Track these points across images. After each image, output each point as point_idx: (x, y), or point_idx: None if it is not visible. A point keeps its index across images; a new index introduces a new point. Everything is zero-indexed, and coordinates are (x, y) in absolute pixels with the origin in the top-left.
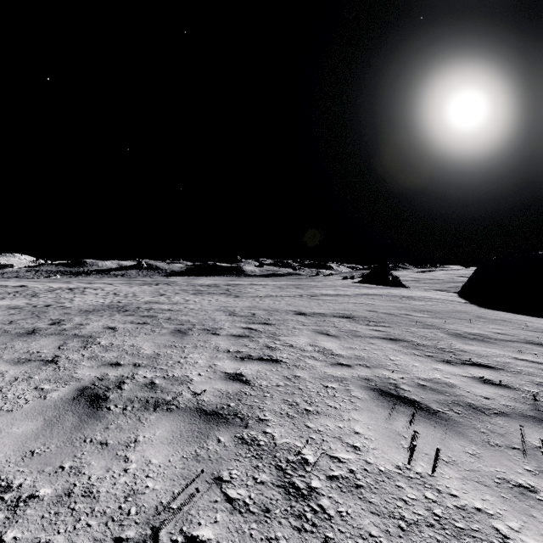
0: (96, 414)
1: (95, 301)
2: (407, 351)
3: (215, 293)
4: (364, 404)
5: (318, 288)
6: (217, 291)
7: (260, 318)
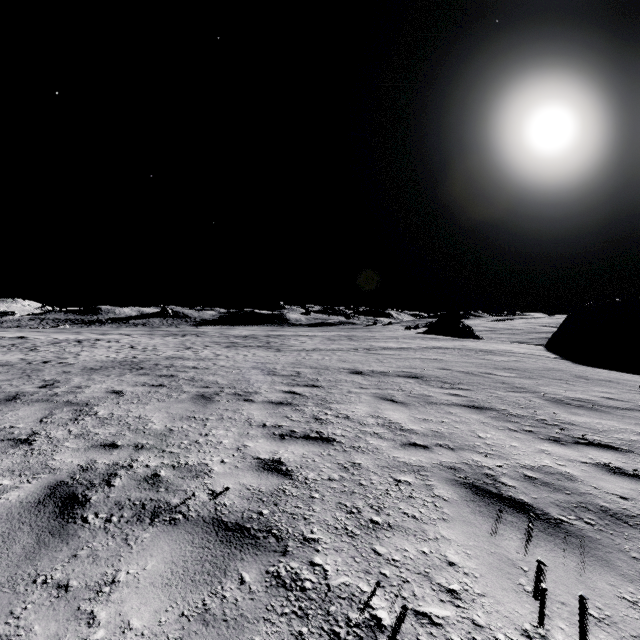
0: (64, 530)
1: (105, 356)
2: (499, 425)
3: (252, 346)
4: (454, 509)
5: (376, 340)
6: (255, 343)
7: (307, 378)
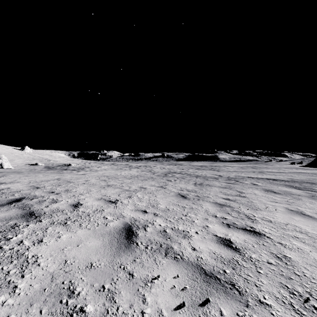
0: (202, 186)
1: (161, 170)
2: (288, 187)
3: (206, 169)
4: (260, 190)
5: (267, 169)
6: (207, 168)
7: (232, 177)
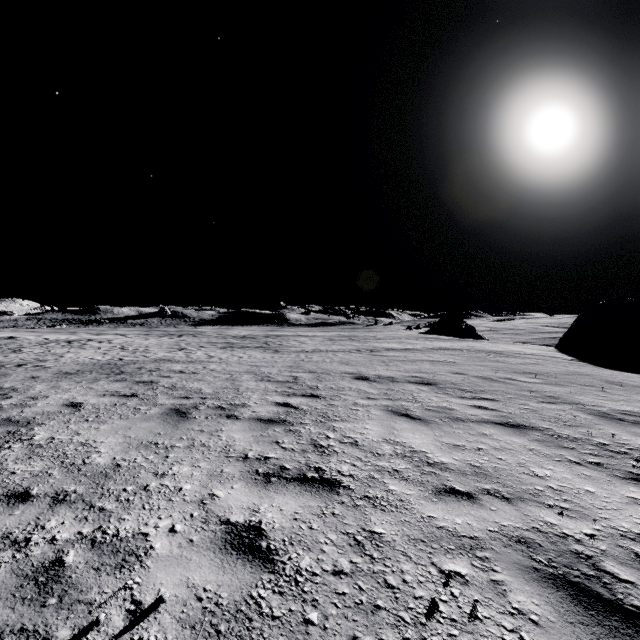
0: None
1: (90, 358)
2: (552, 453)
3: (249, 346)
4: None
5: (379, 341)
6: (253, 344)
7: (305, 386)
